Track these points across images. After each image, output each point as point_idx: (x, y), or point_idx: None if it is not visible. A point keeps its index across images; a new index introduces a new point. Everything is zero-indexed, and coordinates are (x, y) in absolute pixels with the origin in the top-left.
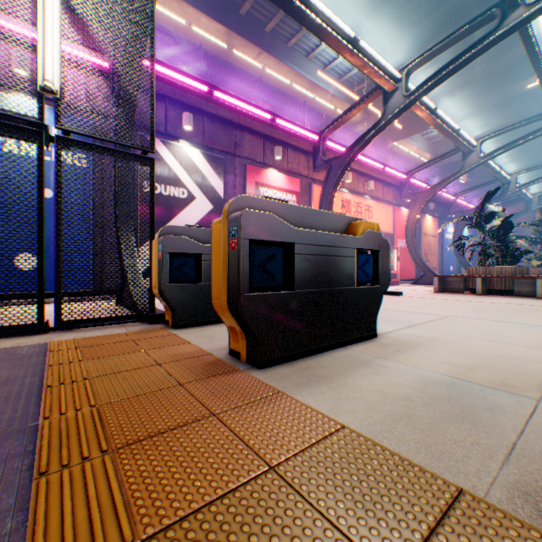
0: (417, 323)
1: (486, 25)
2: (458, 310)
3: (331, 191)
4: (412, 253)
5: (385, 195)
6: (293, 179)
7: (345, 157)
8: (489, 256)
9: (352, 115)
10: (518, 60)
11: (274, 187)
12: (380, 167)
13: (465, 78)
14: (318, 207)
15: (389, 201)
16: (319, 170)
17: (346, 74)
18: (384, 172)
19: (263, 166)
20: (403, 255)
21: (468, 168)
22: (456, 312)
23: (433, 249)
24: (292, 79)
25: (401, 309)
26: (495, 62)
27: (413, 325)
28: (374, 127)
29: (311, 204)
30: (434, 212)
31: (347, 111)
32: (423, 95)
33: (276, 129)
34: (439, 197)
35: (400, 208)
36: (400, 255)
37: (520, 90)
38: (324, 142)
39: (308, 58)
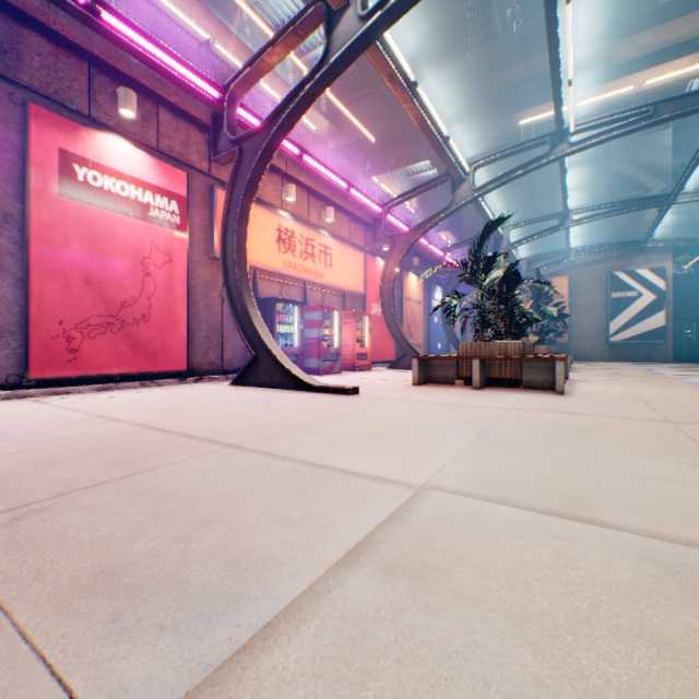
0: (261, 629)
1: (479, 30)
2: (450, 445)
3: (243, 198)
4: (389, 323)
5: (355, 235)
6: (172, 168)
7: (265, 135)
8: (489, 325)
9: (279, 57)
10: (511, 87)
11: (121, 174)
12: (343, 185)
13: (455, 96)
14: (222, 227)
15: (361, 246)
16: (225, 159)
17: (305, 54)
18: (349, 195)
19: (91, 123)
20: (380, 326)
21: (460, 203)
22: (444, 462)
23: (418, 320)
24: (214, 33)
25: (313, 454)
26: (488, 81)
27: (213, 684)
28: (313, 77)
29: (214, 224)
30: (419, 270)
31: (269, 47)
32: (393, 19)
33: (107, 37)
34: (425, 252)
35: (375, 258)
36: (377, 326)
37: (513, 126)
38: (234, 108)
39: (241, 5)
